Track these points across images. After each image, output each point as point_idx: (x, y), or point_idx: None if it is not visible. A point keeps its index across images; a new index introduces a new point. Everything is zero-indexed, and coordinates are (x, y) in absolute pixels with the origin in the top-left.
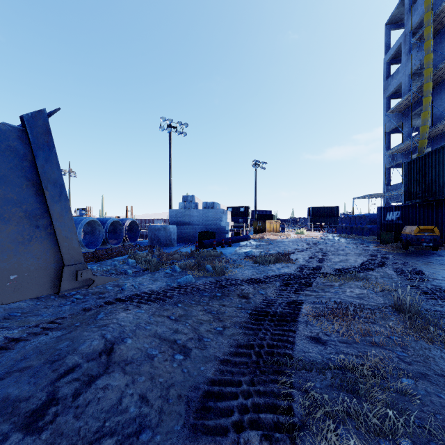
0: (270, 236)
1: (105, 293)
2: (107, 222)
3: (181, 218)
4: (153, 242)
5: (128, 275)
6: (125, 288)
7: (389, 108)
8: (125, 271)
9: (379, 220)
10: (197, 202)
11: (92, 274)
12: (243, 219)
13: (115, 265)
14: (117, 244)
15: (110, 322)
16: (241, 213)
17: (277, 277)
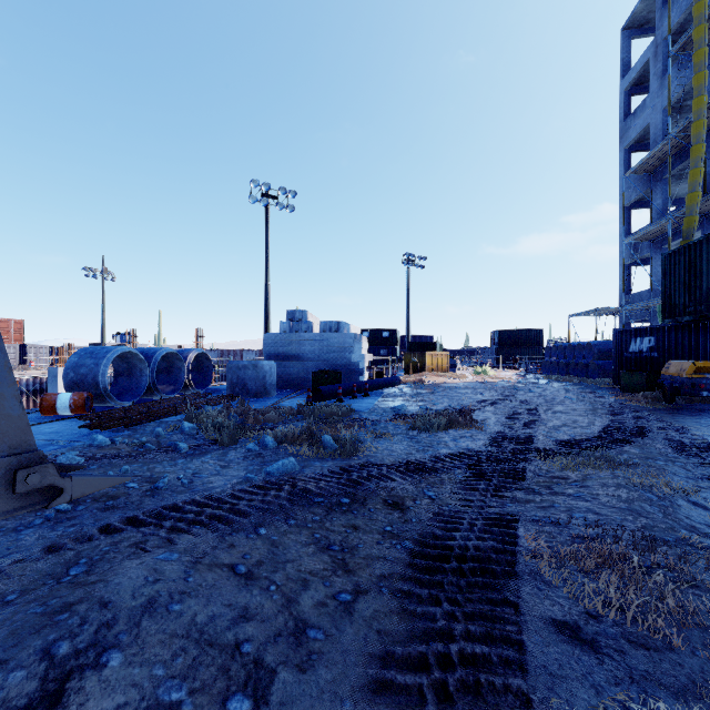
0: (433, 378)
1: (119, 498)
2: (155, 354)
3: (284, 348)
4: (235, 389)
5: (180, 454)
6: (162, 486)
7: (627, 166)
8: (174, 446)
9: (617, 351)
10: (312, 321)
11: (59, 476)
12: (387, 350)
13: (158, 434)
14: (173, 392)
15: (84, 597)
16: (384, 339)
17: (456, 458)
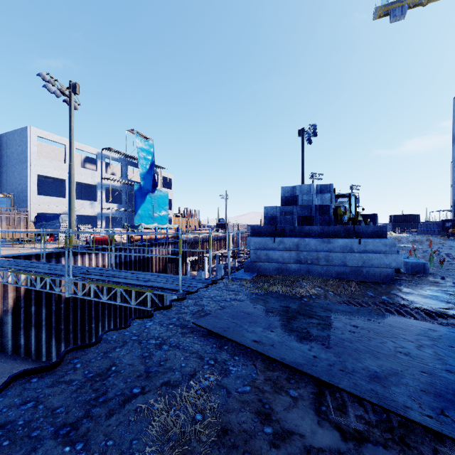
0: None
1: None
2: None
3: None
4: None
5: None
6: None
7: None
8: None
9: (441, 226)
10: None
11: None
12: None
13: None
14: None
15: None
16: None
17: (400, 240)
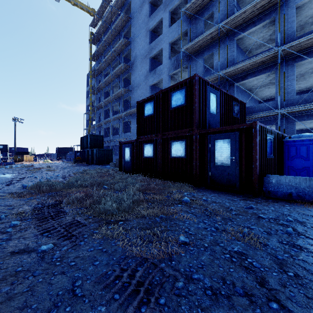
0: (27, 163)
1: None
2: None
3: None
4: None
5: None
6: None
7: (88, 109)
8: None
9: (75, 155)
10: None
11: None
12: (2, 154)
13: None
14: None
15: None
16: (0, 149)
17: (28, 168)
